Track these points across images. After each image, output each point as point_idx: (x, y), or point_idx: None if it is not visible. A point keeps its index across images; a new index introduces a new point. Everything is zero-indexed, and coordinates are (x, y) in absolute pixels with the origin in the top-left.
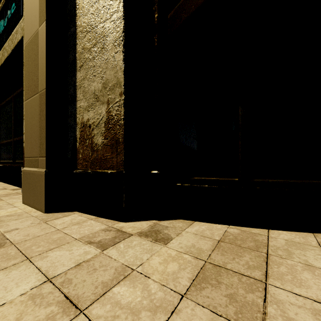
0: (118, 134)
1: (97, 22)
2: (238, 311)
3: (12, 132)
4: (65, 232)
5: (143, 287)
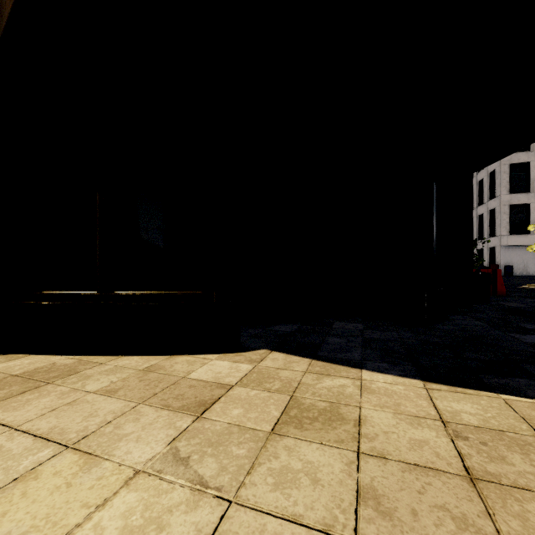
0: None
1: None
2: None
3: None
4: None
5: None
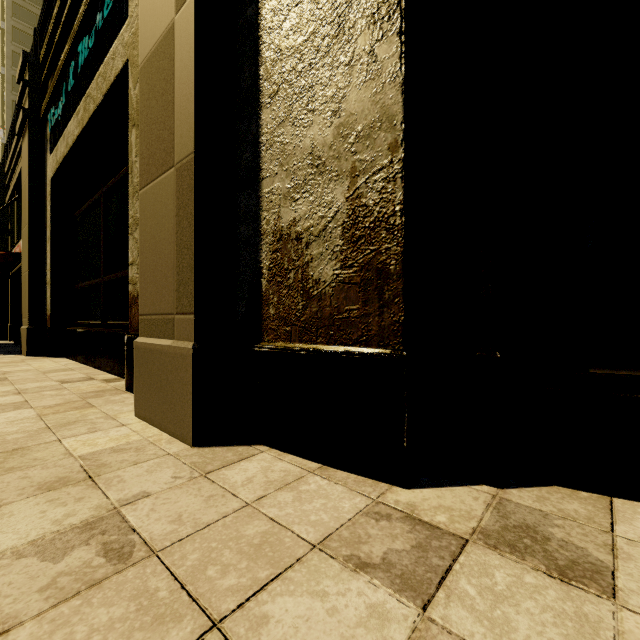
0: (385, 252)
1: None
2: None
3: (101, 264)
4: (272, 517)
5: None
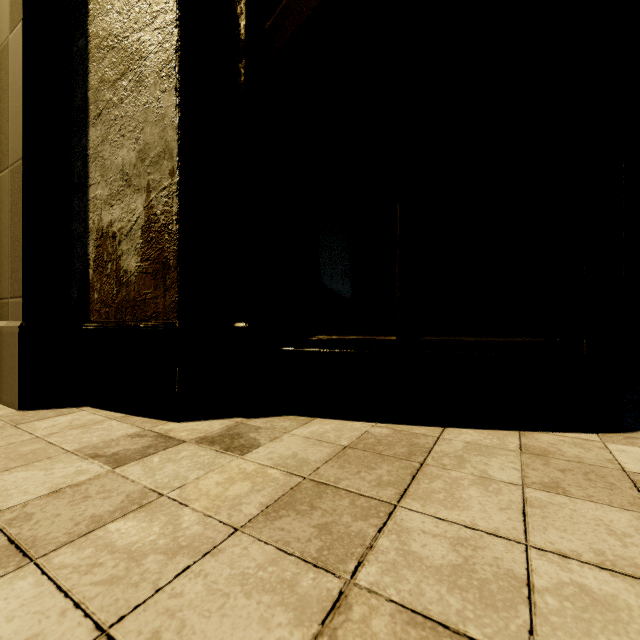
0: (167, 250)
1: (128, 31)
2: (326, 547)
3: None
4: (51, 442)
5: (169, 520)
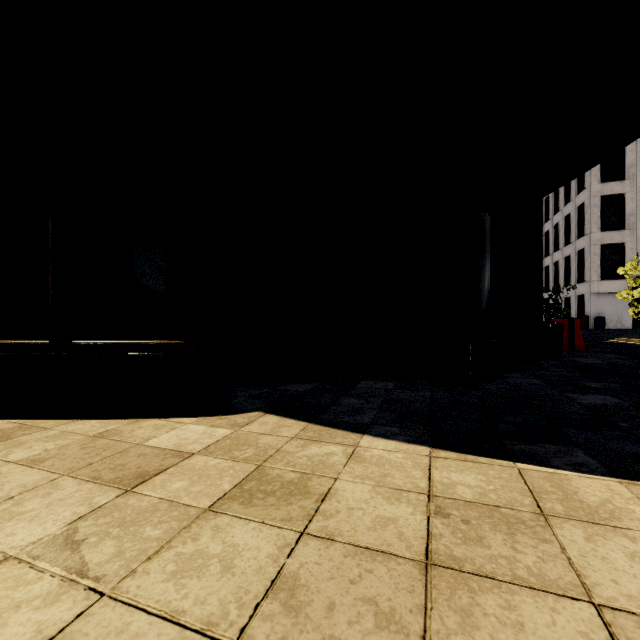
0: None
1: None
2: None
3: None
4: None
5: None
